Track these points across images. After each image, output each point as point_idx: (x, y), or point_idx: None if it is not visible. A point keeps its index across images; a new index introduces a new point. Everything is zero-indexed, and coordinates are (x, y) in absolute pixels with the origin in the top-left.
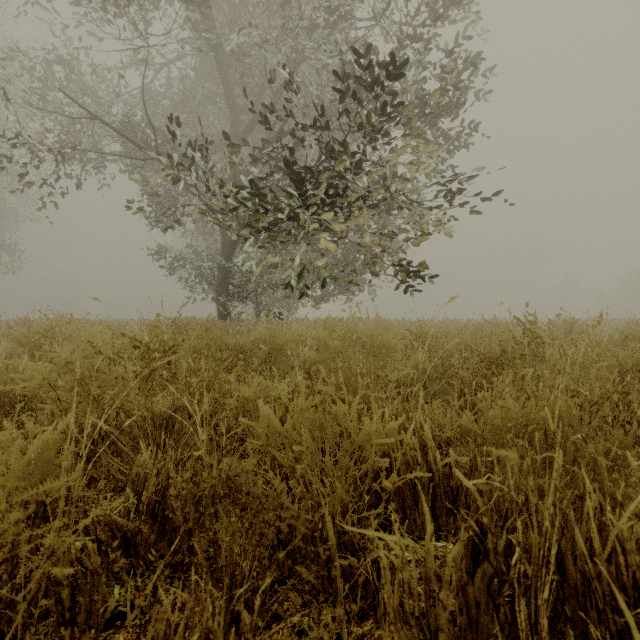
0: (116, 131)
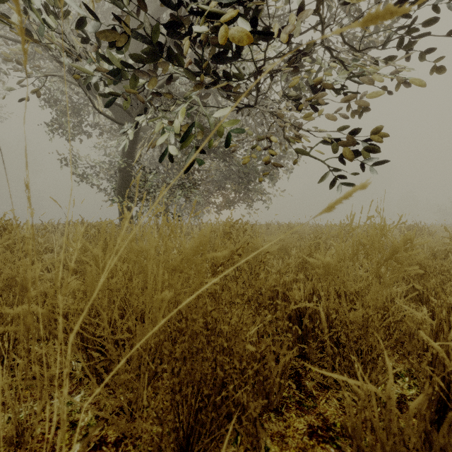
0: None
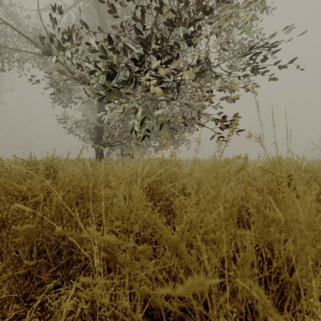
0: (21, 33)
